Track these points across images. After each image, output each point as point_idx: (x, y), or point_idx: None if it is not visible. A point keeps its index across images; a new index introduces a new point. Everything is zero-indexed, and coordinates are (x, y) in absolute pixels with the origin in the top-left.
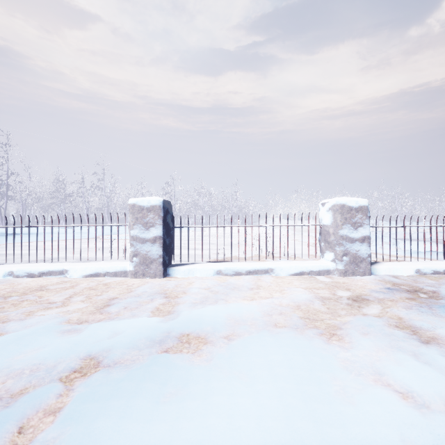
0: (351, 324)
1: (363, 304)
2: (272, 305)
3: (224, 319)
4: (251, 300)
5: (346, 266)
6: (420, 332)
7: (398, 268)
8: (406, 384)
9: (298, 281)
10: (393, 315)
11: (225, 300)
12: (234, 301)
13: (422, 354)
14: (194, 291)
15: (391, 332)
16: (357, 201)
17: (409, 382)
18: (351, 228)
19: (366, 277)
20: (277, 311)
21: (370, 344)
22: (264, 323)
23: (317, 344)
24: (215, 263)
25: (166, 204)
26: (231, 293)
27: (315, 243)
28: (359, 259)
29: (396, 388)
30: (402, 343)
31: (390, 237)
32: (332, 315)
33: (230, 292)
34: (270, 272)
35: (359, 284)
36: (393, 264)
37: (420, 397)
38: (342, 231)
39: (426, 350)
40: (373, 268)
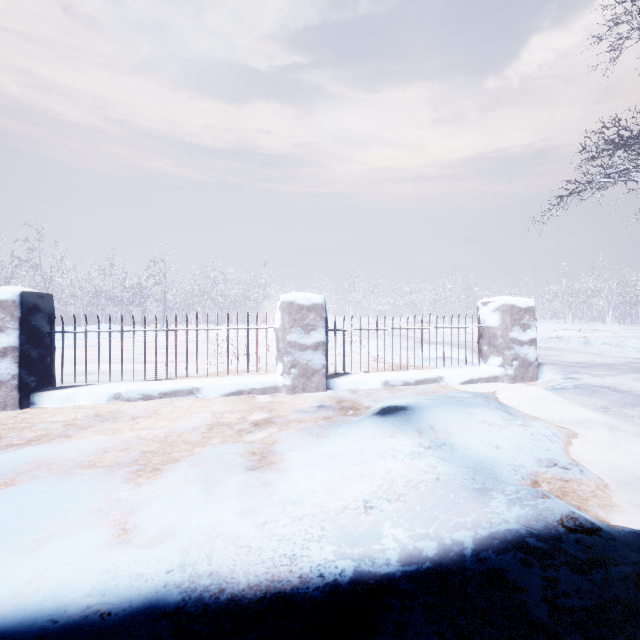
0: (197, 455)
1: (259, 428)
2: (129, 438)
3: (20, 463)
4: (112, 433)
5: (295, 381)
6: (270, 457)
7: (364, 380)
8: (143, 519)
9: (224, 403)
10: (272, 439)
11: (70, 436)
12: (82, 436)
13: (221, 483)
14: (38, 426)
15: (230, 461)
16: (310, 298)
17: (148, 516)
18: (302, 332)
19: (317, 394)
20: (125, 445)
21: (178, 477)
22: (77, 463)
23: (107, 484)
24: (121, 383)
25: (31, 299)
26: (94, 426)
27: (266, 351)
28: (311, 371)
29: (128, 525)
30: (221, 472)
31: (360, 342)
32: (194, 445)
33: (95, 424)
34: (195, 392)
35: (297, 403)
36: (362, 376)
37: (138, 531)
38: (290, 336)
39: (235, 477)
40: (334, 381)
